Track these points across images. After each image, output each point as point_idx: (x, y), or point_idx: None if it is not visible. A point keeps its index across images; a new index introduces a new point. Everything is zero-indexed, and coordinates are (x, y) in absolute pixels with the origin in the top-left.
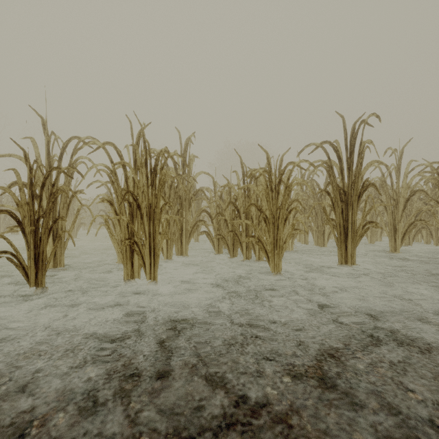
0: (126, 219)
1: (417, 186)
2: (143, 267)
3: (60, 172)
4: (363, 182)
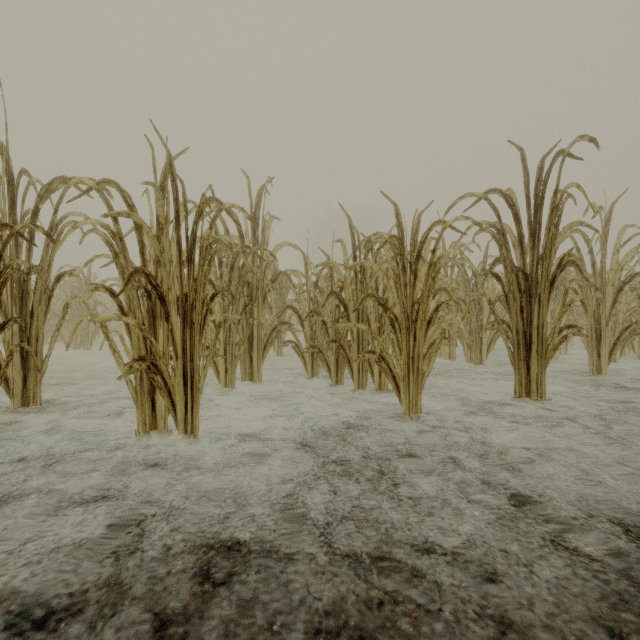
0: (134, 321)
1: (625, 269)
2: (170, 410)
3: (11, 234)
4: (561, 258)
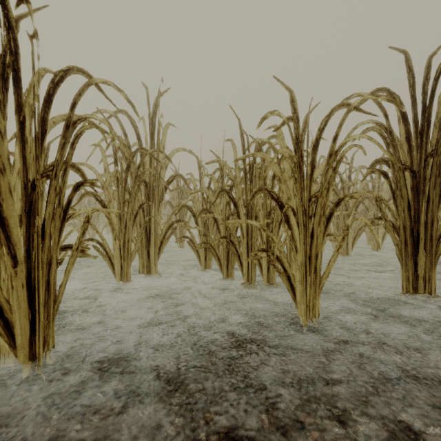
0: None
1: None
2: (0, 334)
3: None
4: None
